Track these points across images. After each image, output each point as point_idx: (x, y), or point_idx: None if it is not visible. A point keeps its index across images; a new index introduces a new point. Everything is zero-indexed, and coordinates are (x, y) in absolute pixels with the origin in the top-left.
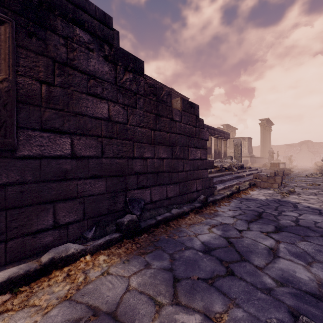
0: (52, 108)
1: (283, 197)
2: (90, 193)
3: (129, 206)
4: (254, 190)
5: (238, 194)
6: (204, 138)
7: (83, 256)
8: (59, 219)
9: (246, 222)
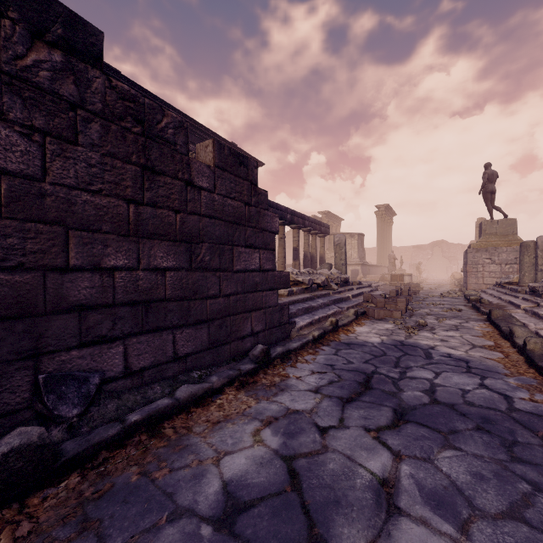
0: None
1: (409, 336)
2: None
3: (45, 397)
4: (363, 324)
5: (335, 334)
6: (268, 228)
7: None
8: None
9: (338, 404)
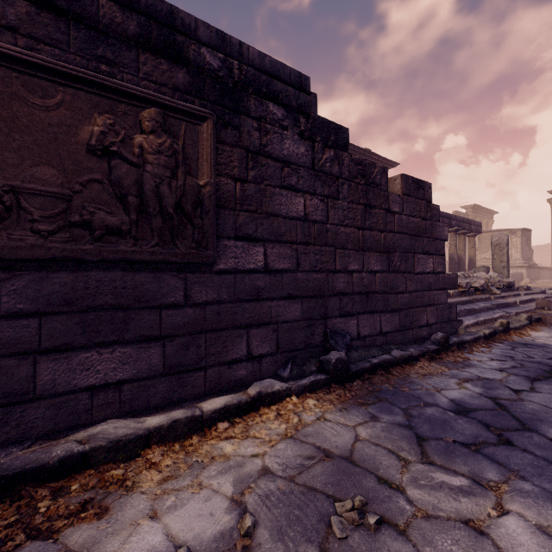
0: (246, 211)
1: None
2: (284, 318)
3: (330, 341)
4: (540, 330)
5: (506, 335)
6: (439, 236)
7: (288, 396)
8: (253, 350)
9: (526, 380)
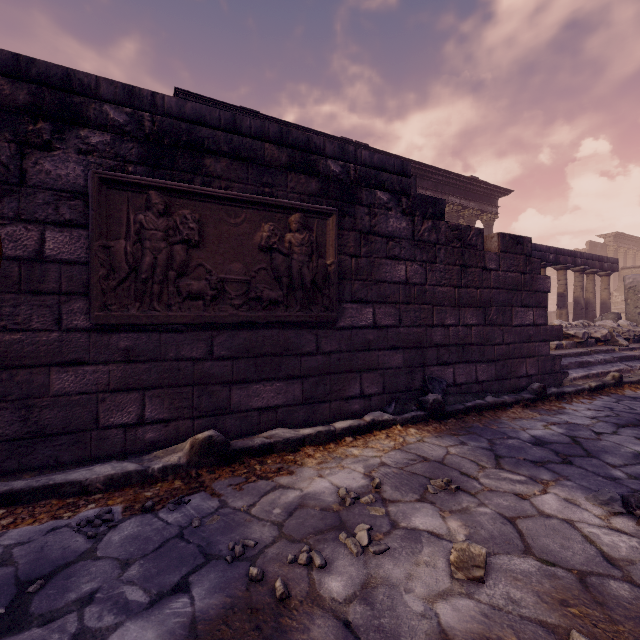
0: (359, 280)
1: None
2: (389, 365)
3: (428, 385)
4: None
5: (617, 389)
6: (541, 289)
7: (394, 425)
8: (364, 389)
9: (613, 426)
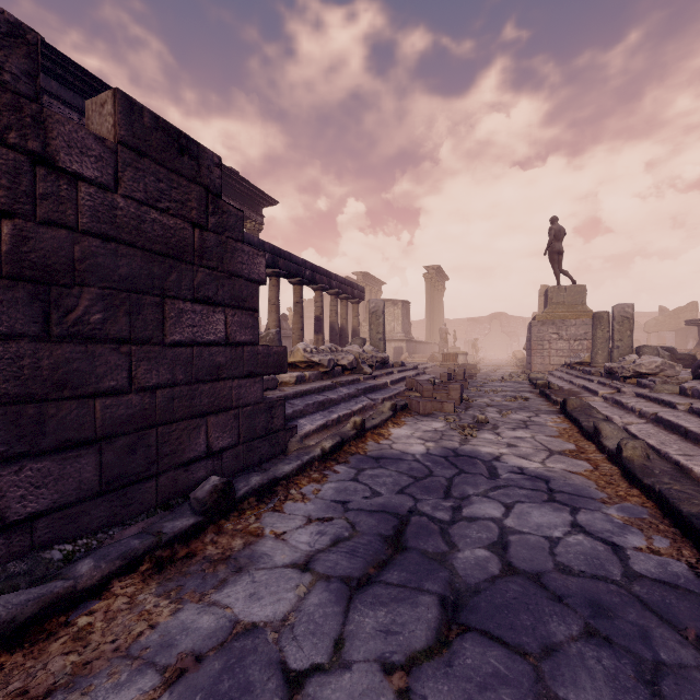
0: None
1: (465, 441)
2: None
3: None
4: (403, 423)
5: (359, 442)
6: (245, 272)
7: None
8: None
9: (340, 598)
